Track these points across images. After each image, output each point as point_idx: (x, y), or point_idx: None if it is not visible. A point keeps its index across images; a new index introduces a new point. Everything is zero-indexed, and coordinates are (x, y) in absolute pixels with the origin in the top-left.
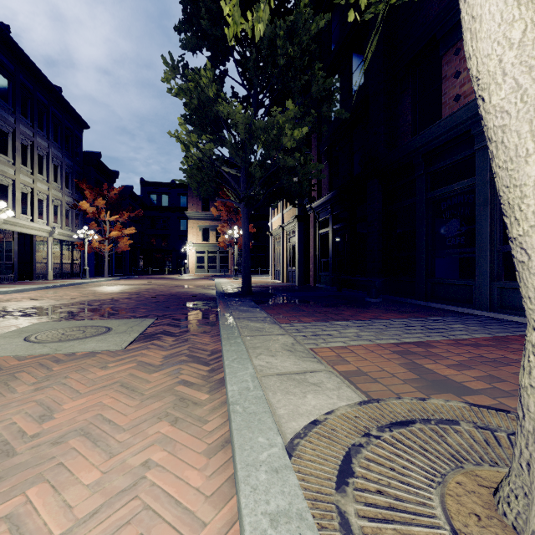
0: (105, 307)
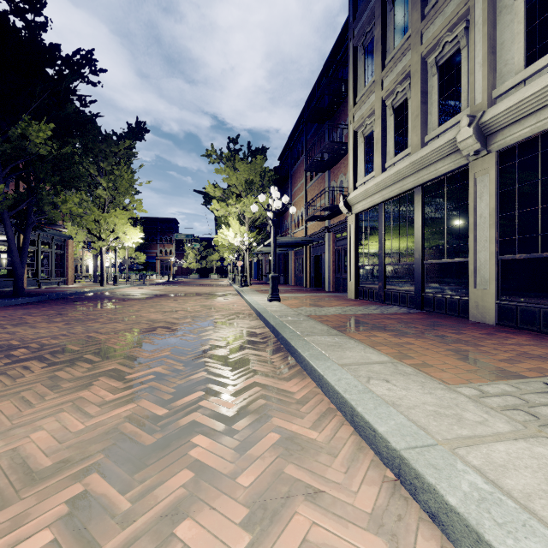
0: (131, 296)
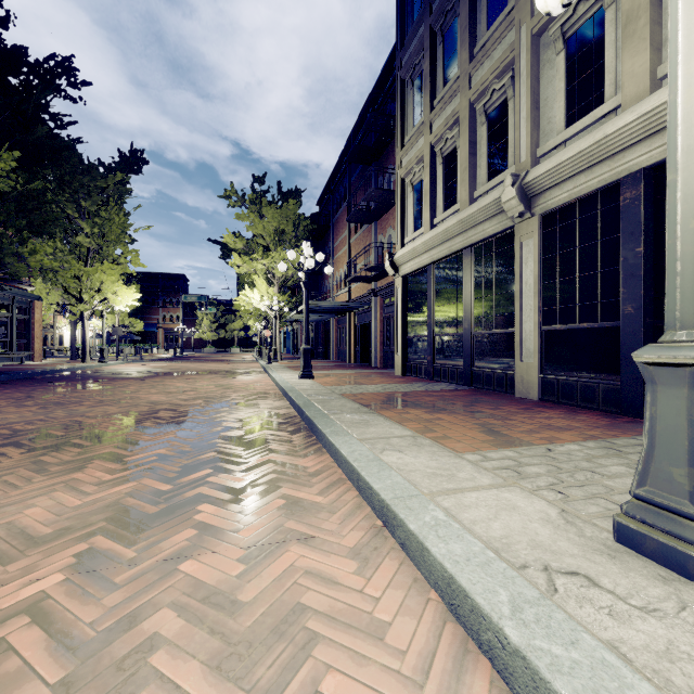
0: (125, 375)
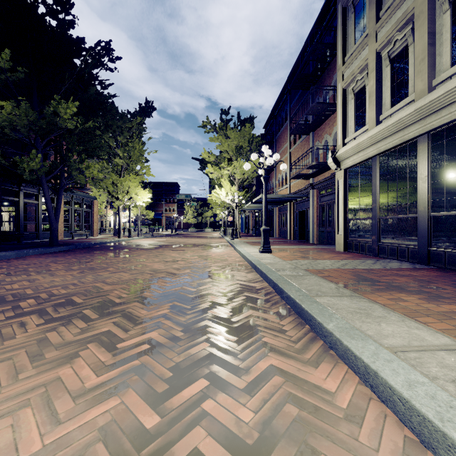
0: (140, 246)
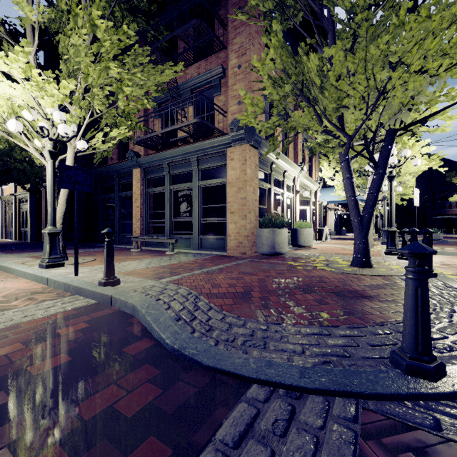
0: None
